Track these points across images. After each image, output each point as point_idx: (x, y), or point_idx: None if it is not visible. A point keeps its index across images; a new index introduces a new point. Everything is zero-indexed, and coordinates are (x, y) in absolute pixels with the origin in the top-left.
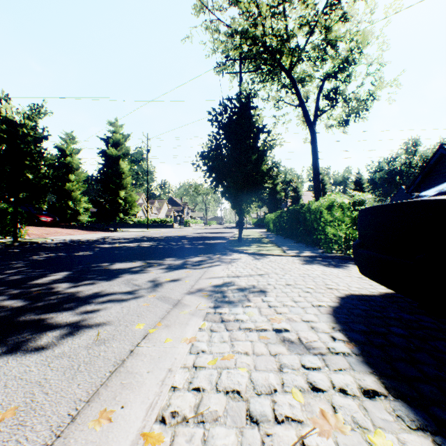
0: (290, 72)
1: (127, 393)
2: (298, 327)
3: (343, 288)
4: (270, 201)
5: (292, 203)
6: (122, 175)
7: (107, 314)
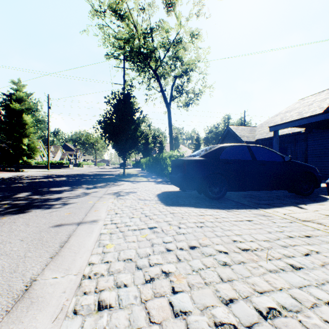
0: (156, 71)
1: (99, 209)
2: (145, 197)
3: (166, 190)
4: (144, 149)
5: (159, 151)
6: (25, 125)
7: (74, 201)
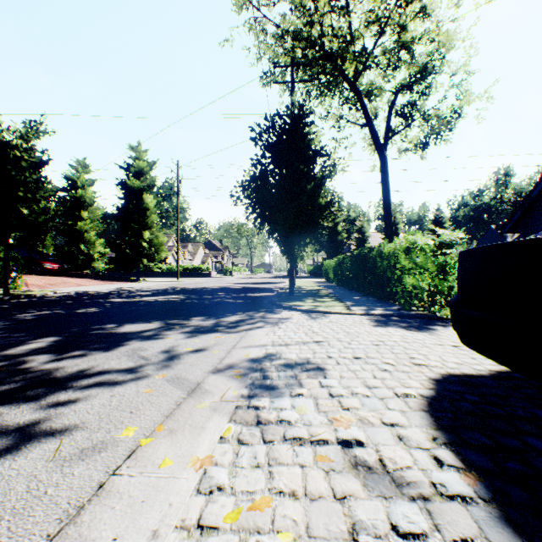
0: (355, 82)
1: None
2: (378, 437)
3: (436, 363)
4: (329, 243)
5: (356, 247)
6: (146, 211)
7: (86, 409)
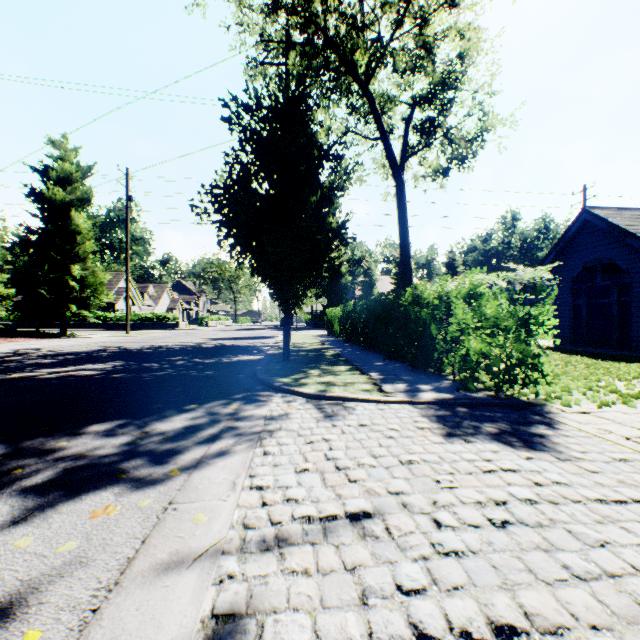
0: (367, 83)
1: None
2: None
3: None
4: (331, 288)
5: (363, 292)
6: (76, 236)
7: None
